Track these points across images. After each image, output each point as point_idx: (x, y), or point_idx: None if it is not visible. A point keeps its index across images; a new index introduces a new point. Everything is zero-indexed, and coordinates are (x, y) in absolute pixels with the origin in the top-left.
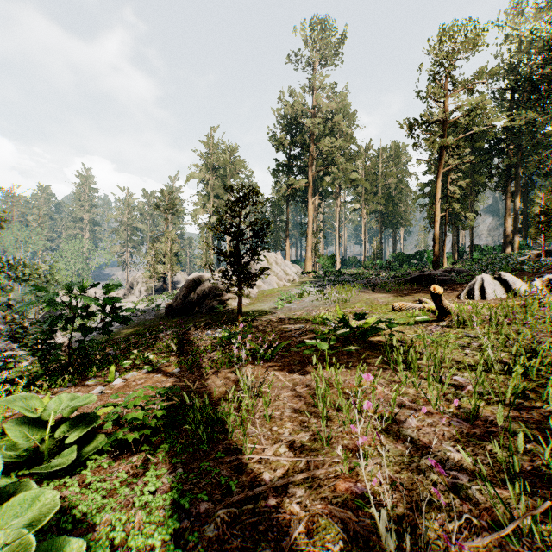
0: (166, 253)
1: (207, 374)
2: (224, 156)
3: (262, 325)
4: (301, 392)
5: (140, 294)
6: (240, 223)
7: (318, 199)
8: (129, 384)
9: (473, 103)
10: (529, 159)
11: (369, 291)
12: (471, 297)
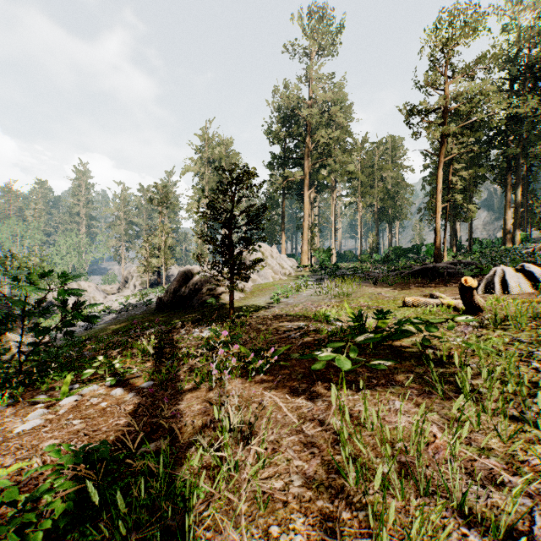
0: (160, 246)
1: (183, 392)
2: (219, 149)
3: (257, 323)
4: (313, 437)
5: (134, 288)
6: (232, 209)
7: (314, 193)
8: (82, 404)
9: (477, 88)
10: (529, 151)
11: (370, 285)
12: (490, 291)
